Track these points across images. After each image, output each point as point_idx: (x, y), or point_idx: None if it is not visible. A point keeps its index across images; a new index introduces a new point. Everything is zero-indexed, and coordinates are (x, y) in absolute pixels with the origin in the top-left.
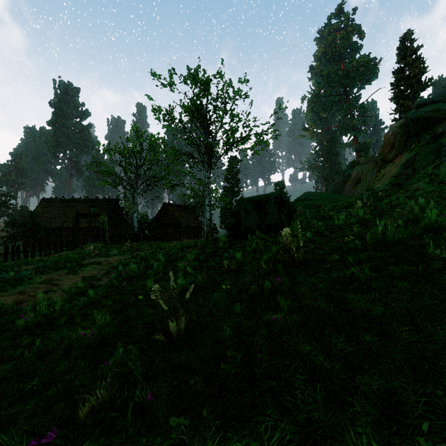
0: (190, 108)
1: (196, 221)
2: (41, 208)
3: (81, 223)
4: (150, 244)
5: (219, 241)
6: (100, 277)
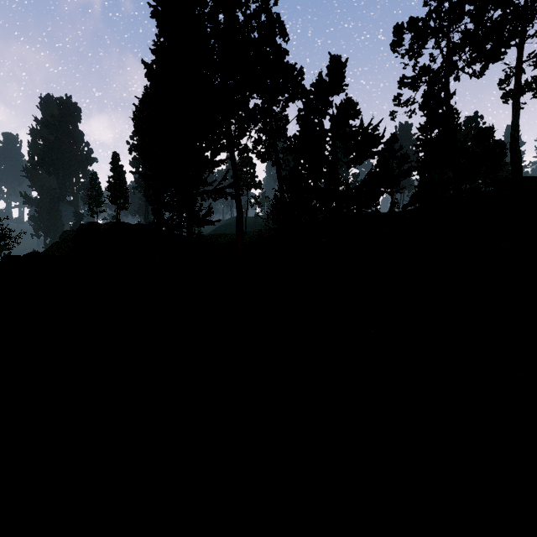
0: None
1: None
2: None
3: None
4: None
5: None
6: None
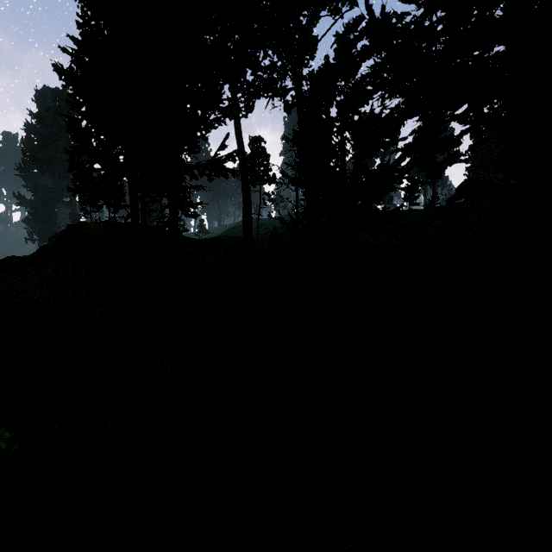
0: None
1: None
2: None
3: None
4: None
5: None
6: None
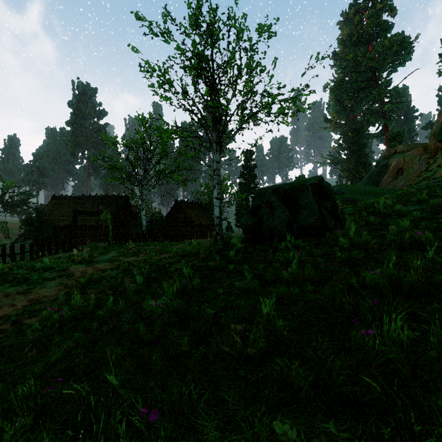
0: (187, 51)
1: (209, 220)
2: (51, 206)
3: (89, 221)
4: (156, 245)
5: (230, 247)
6: (49, 303)
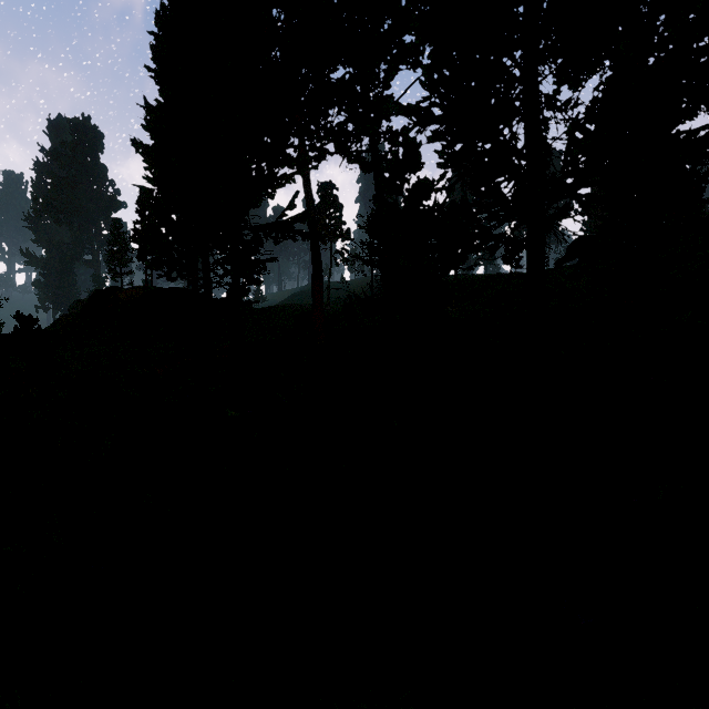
0: None
1: None
2: None
3: None
4: None
5: None
6: None
